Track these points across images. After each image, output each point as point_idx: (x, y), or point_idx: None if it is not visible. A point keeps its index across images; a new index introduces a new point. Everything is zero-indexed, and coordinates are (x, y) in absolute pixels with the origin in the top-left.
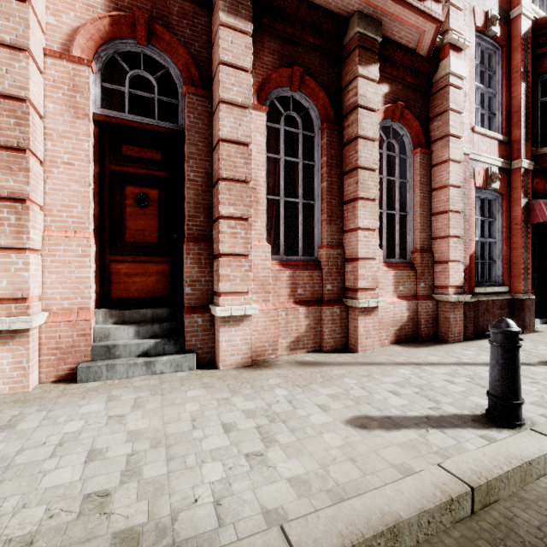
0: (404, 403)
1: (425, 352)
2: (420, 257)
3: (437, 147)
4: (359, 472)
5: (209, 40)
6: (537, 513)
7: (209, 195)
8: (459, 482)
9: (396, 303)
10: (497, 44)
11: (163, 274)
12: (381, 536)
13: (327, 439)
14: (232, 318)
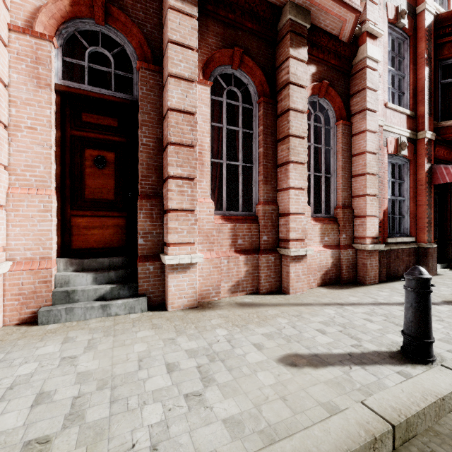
0: (330, 341)
1: (346, 293)
2: (342, 212)
3: (356, 119)
4: (289, 411)
5: (160, 22)
6: (451, 447)
7: (160, 158)
8: (381, 420)
9: (322, 252)
10: (405, 34)
11: (119, 227)
12: None
13: (261, 378)
14: (180, 265)
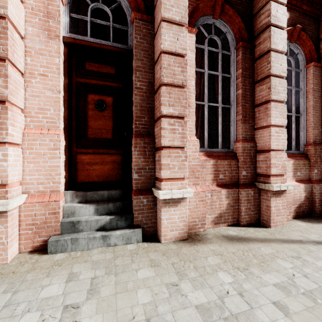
0: None
1: None
2: (314, 149)
3: None
4: None
5: None
6: None
7: (152, 100)
8: None
9: (295, 186)
10: None
11: (116, 163)
12: None
13: None
14: (172, 200)
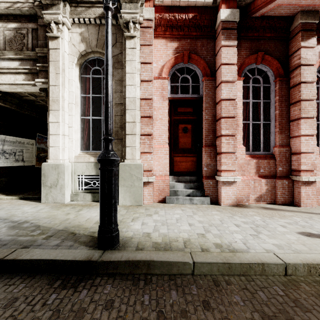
0: None
1: None
2: None
3: None
4: (307, 248)
5: (214, 53)
6: None
7: (214, 125)
8: None
9: None
10: None
11: (193, 162)
12: None
13: (288, 236)
14: (227, 182)
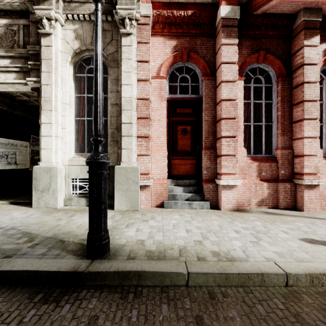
0: None
1: None
2: None
3: None
4: (310, 256)
5: (214, 51)
6: None
7: (214, 126)
8: None
9: None
10: None
11: (193, 164)
12: (323, 275)
13: (290, 243)
14: (228, 186)
